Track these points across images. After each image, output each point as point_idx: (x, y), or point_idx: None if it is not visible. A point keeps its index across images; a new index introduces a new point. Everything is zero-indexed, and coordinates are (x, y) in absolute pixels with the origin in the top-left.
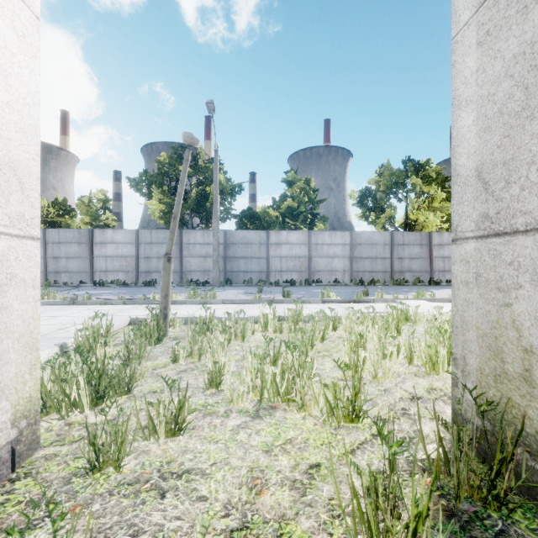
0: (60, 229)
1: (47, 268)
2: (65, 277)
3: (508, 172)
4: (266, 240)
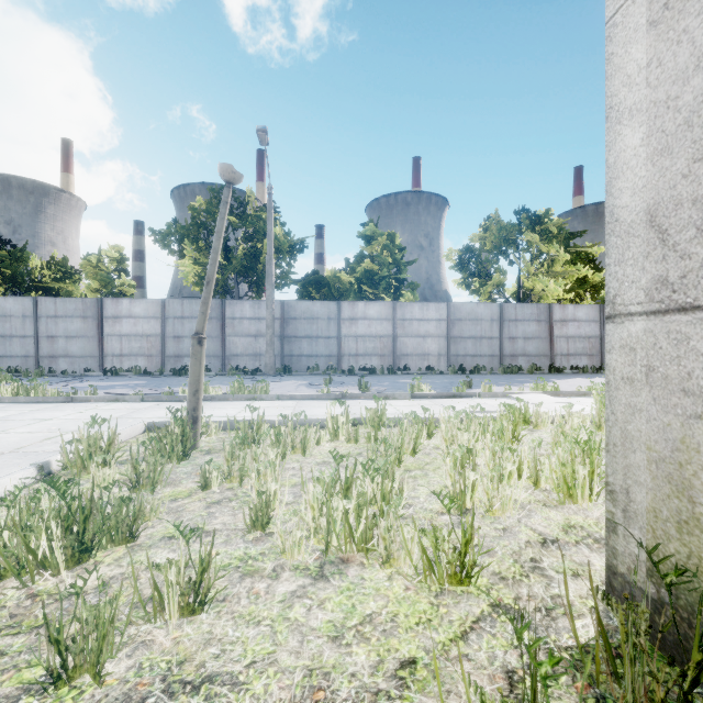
0: (57, 299)
1: (39, 351)
2: (64, 364)
3: (702, 215)
4: (337, 314)
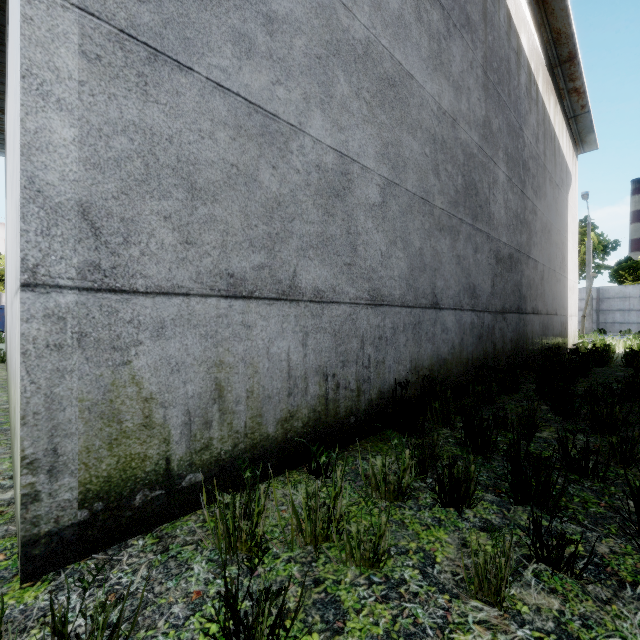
0: None
1: None
2: None
3: None
4: None
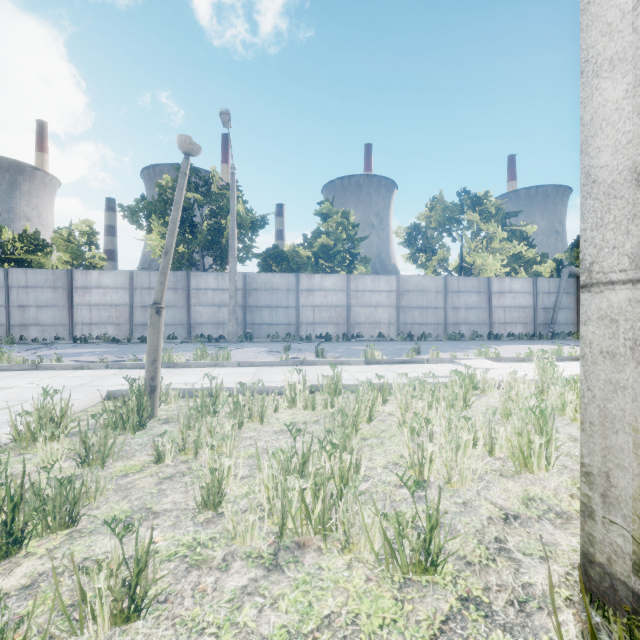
0: (27, 270)
1: (10, 320)
2: (34, 332)
3: None
4: (296, 286)
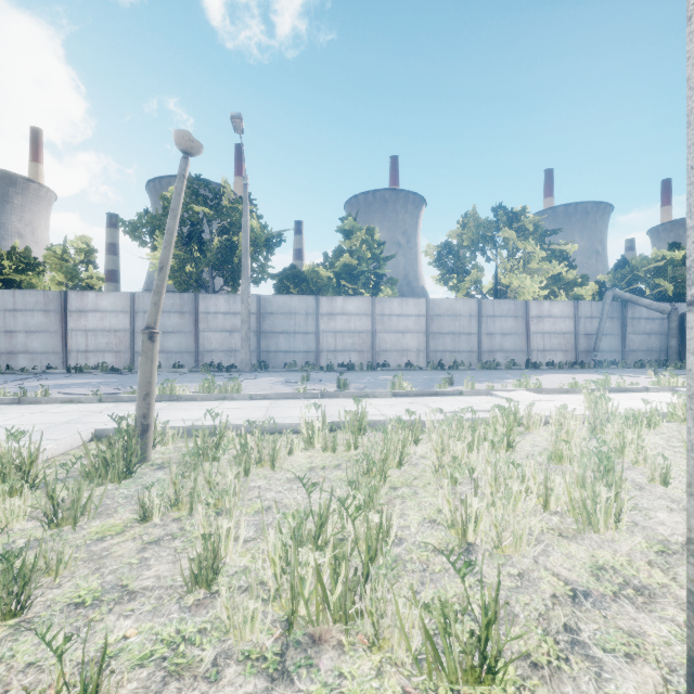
0: (15, 291)
1: None
2: (23, 360)
3: None
4: (316, 309)
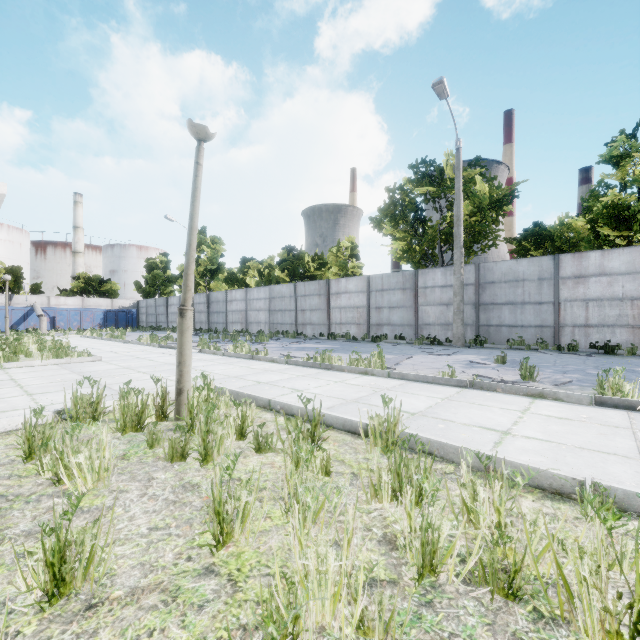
0: (305, 283)
1: (297, 320)
2: (309, 329)
3: None
4: (553, 272)
